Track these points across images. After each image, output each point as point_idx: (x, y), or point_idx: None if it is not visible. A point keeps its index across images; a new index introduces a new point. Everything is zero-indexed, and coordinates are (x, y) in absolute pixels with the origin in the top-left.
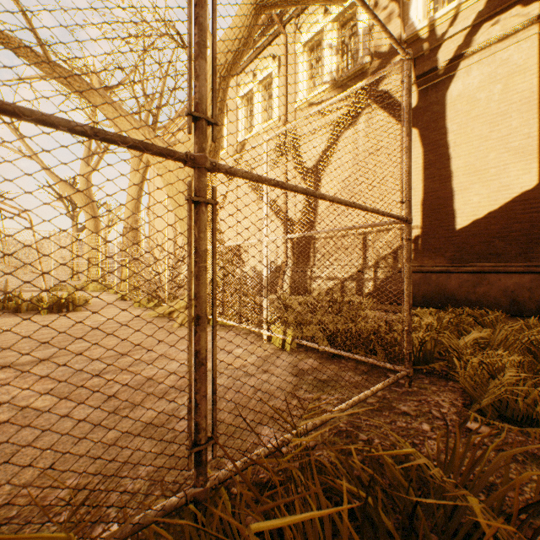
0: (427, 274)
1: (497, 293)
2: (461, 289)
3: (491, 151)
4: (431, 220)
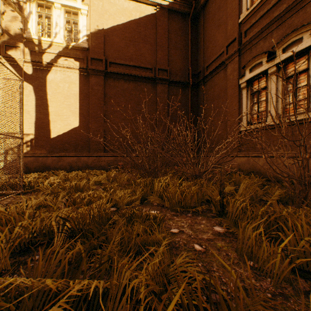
0: (38, 157)
1: (66, 164)
2: (53, 164)
3: (65, 109)
4: (40, 132)
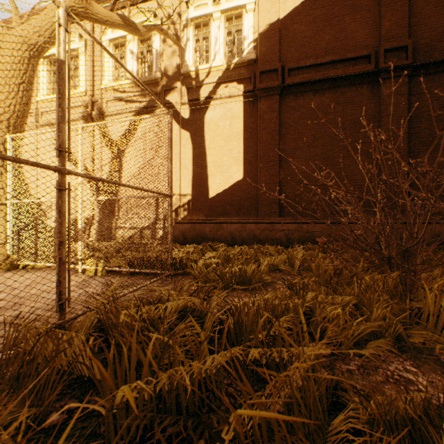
0: (194, 224)
1: (227, 234)
2: (211, 233)
3: (225, 156)
4: (197, 191)
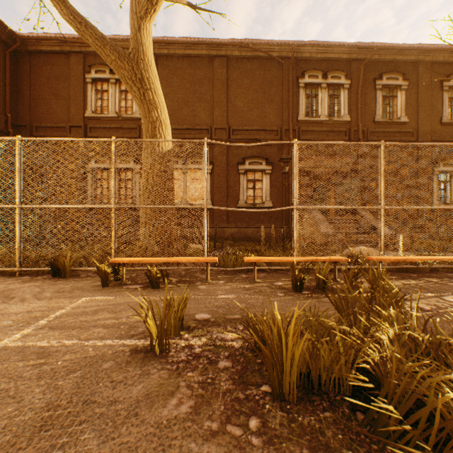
0: None
1: None
2: None
3: None
4: None
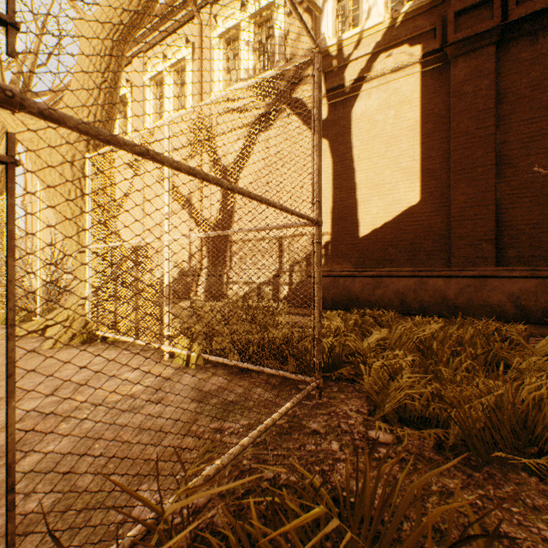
0: (336, 278)
1: (391, 294)
2: (363, 292)
3: (386, 168)
4: (339, 228)
